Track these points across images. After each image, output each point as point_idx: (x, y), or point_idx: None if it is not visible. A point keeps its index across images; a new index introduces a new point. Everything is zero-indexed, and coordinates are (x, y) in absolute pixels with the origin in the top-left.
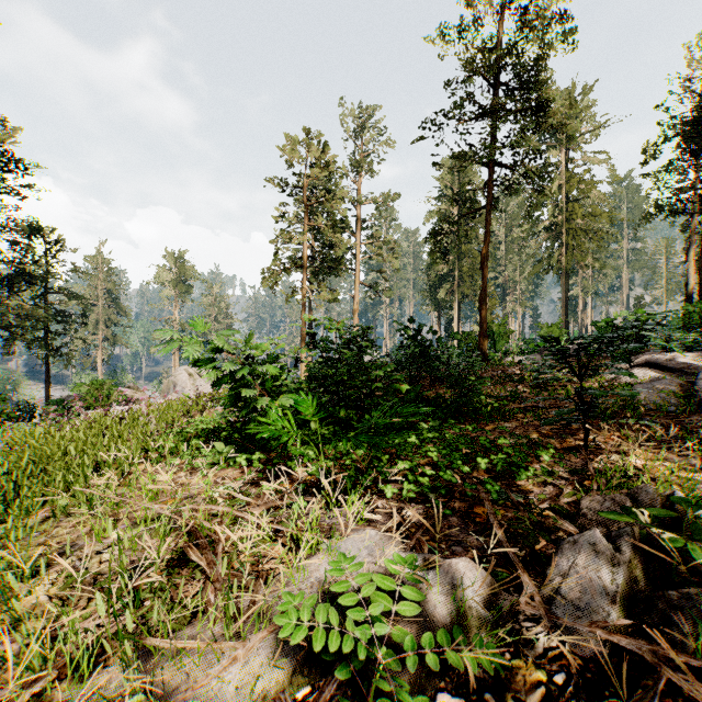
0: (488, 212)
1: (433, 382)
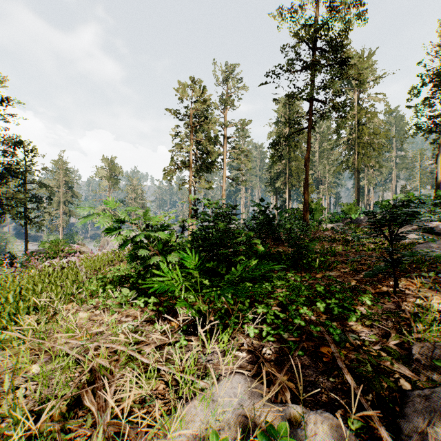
0: (309, 130)
1: (275, 241)
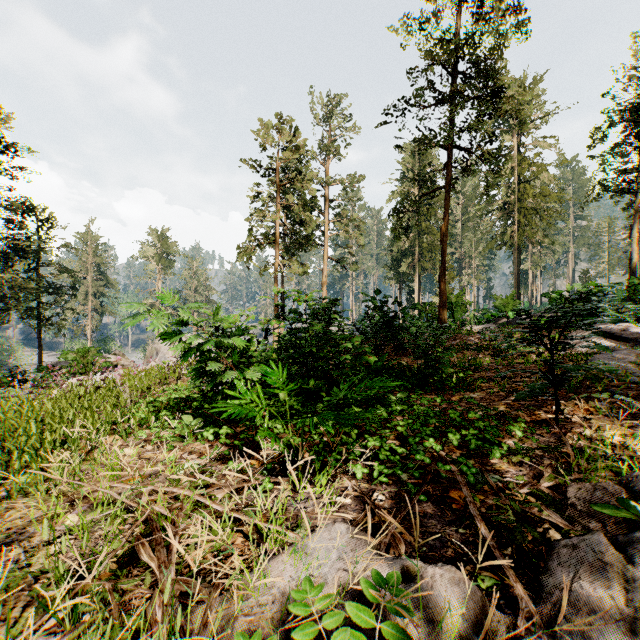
0: (447, 191)
1: (397, 350)
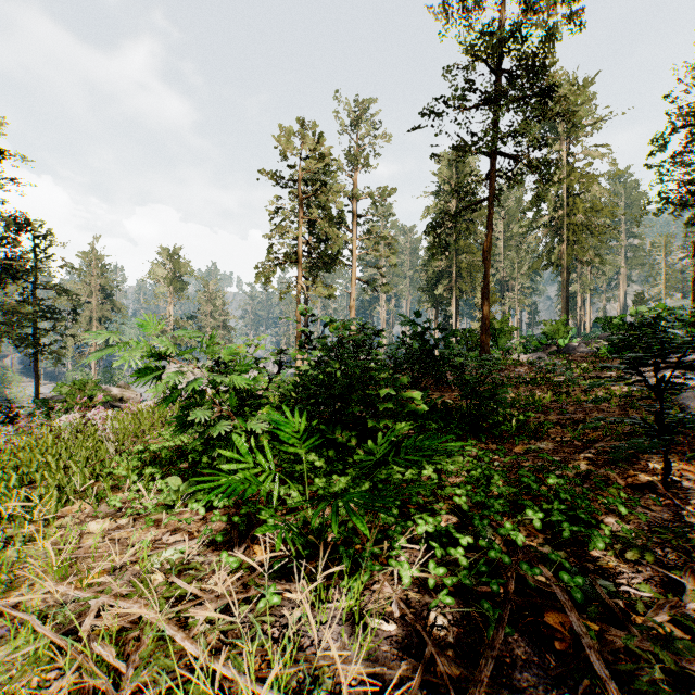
0: (491, 204)
1: (437, 383)
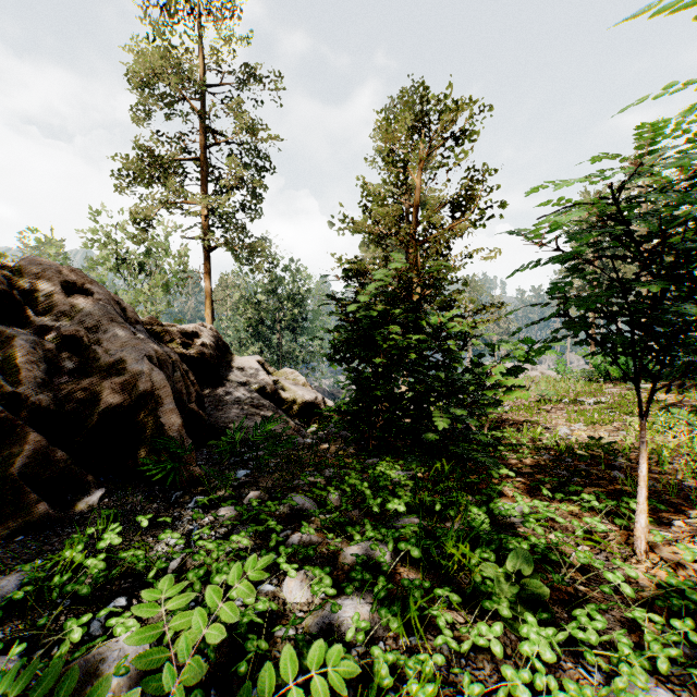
0: None
1: None
